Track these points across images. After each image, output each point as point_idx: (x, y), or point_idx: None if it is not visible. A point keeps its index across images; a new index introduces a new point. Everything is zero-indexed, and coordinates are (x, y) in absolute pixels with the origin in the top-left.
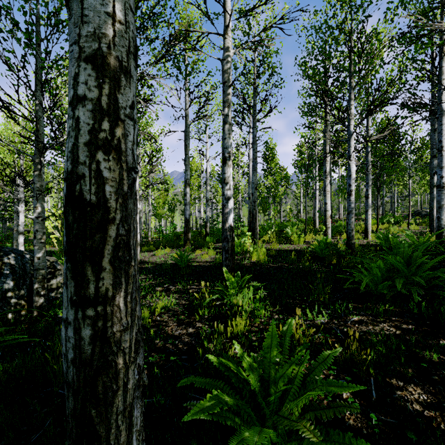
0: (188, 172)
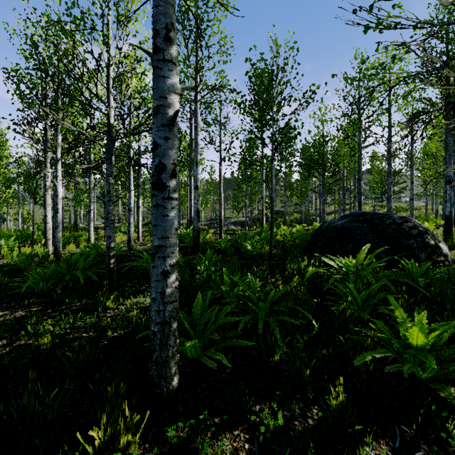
0: None
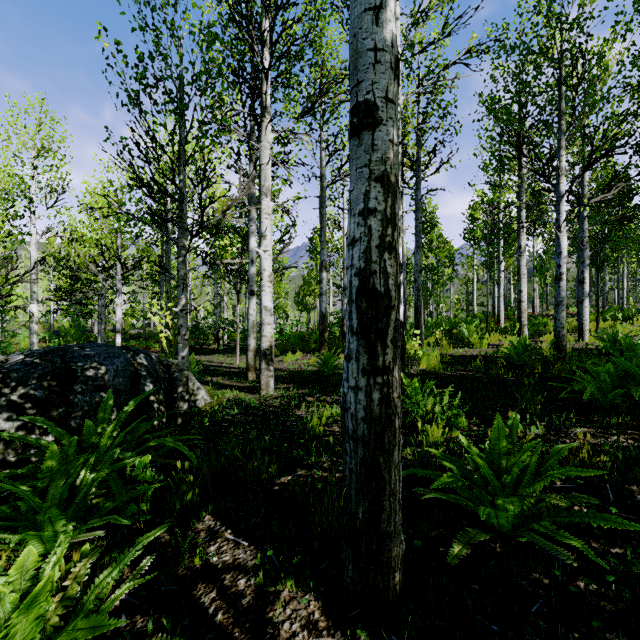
0: (325, 251)
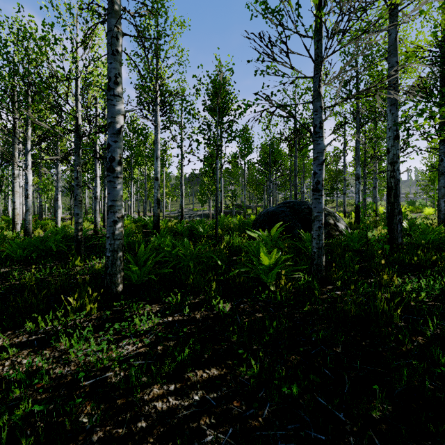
0: None
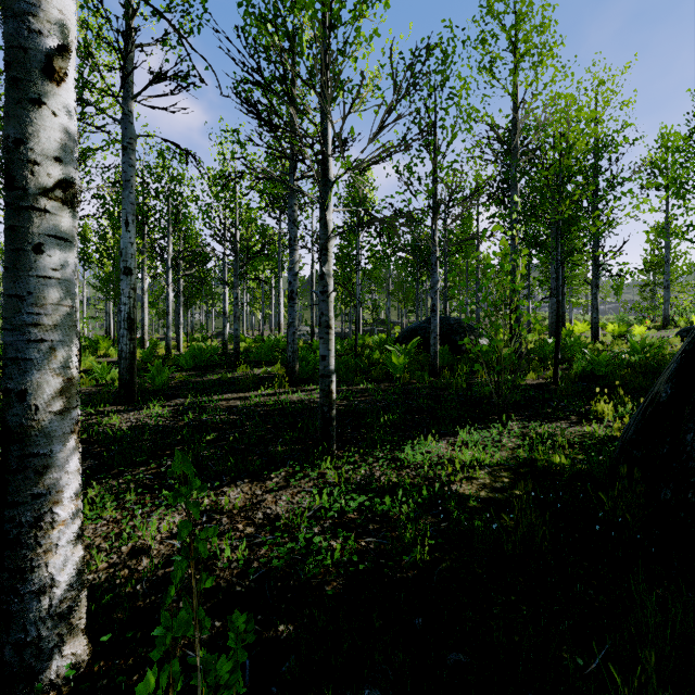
0: None
